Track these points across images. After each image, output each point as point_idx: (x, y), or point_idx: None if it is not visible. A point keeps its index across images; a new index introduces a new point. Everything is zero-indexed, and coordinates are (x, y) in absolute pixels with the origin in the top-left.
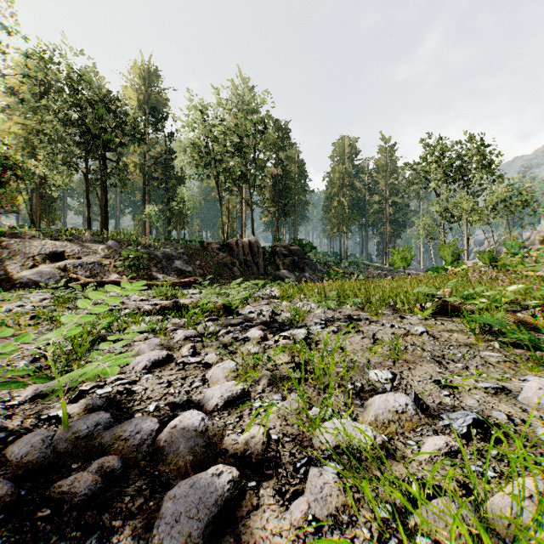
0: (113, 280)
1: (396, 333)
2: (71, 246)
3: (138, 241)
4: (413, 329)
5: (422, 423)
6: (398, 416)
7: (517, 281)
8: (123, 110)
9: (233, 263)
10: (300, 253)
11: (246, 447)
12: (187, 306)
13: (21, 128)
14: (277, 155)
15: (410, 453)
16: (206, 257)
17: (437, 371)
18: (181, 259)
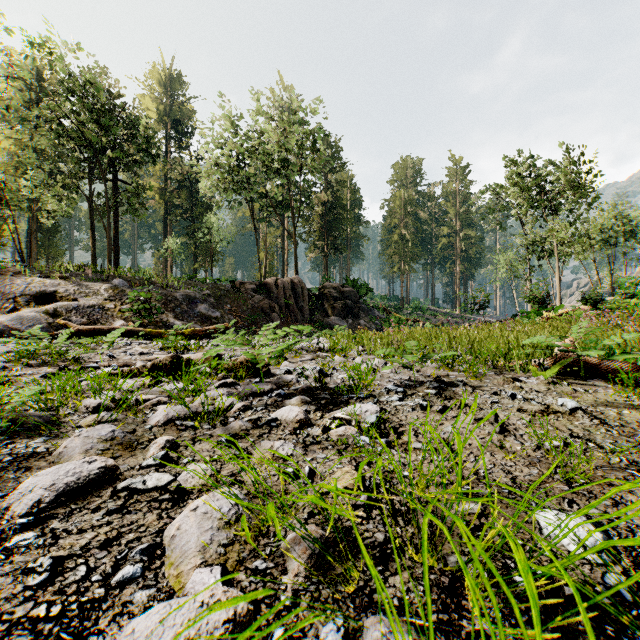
0: (113, 328)
1: (526, 410)
2: (66, 284)
3: (153, 280)
4: (555, 403)
5: None
6: None
7: None
8: (136, 120)
9: (271, 308)
10: (354, 296)
11: None
12: (194, 363)
13: (14, 144)
14: (326, 179)
15: None
16: (238, 300)
17: None
18: (206, 302)
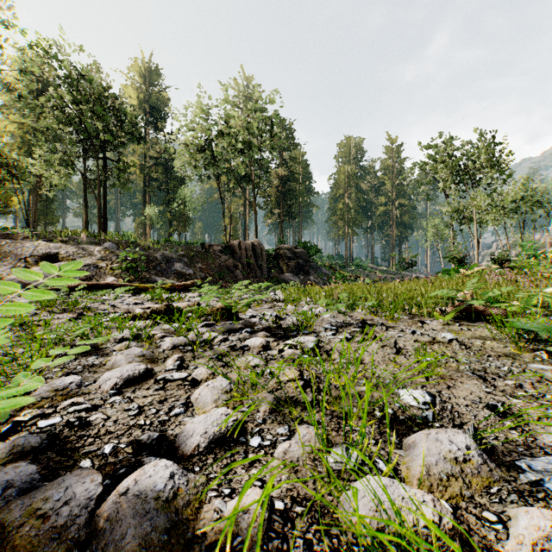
0: (108, 283)
1: (420, 341)
2: (66, 247)
3: (137, 243)
4: (439, 336)
5: (495, 478)
6: (459, 468)
7: (540, 283)
8: (122, 108)
9: (235, 266)
10: (305, 256)
11: (234, 527)
12: (181, 310)
13: (18, 127)
14: (281, 156)
15: (495, 539)
16: (207, 259)
17: (484, 391)
18: (181, 262)
